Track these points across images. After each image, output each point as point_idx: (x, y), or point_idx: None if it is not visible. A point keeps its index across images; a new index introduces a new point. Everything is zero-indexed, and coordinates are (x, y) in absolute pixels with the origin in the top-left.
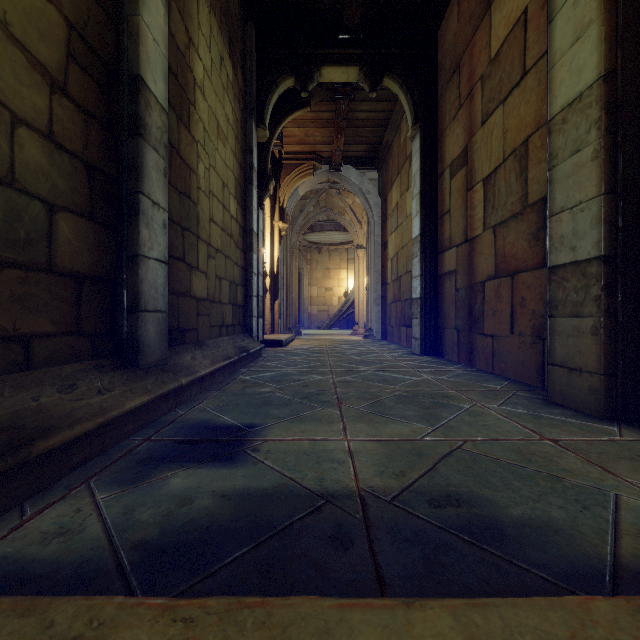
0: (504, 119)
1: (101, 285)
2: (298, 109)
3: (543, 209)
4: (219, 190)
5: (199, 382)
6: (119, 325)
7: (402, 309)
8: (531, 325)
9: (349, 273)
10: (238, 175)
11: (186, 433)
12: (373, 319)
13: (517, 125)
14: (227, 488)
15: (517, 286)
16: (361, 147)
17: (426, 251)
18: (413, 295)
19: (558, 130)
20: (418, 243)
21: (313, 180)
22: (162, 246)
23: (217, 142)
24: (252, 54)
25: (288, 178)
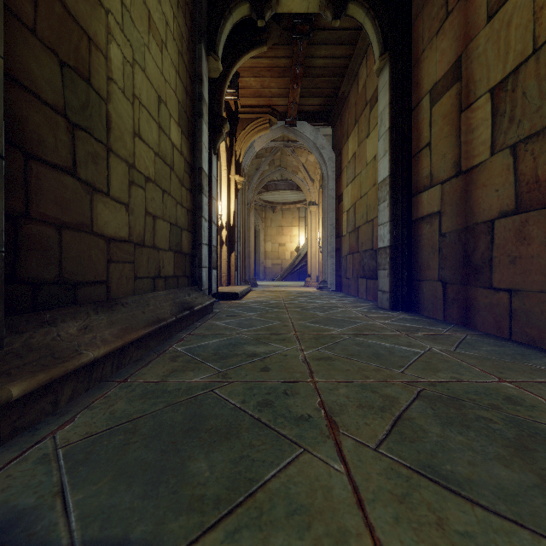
0: None
1: None
2: (254, 48)
3: None
4: (152, 103)
5: (84, 372)
6: None
7: (361, 260)
8: None
9: (300, 230)
10: (183, 100)
11: None
12: (327, 271)
13: None
14: None
15: None
16: (316, 100)
17: (397, 194)
18: (379, 244)
19: None
20: (387, 186)
21: (269, 136)
22: None
23: (148, 38)
24: None
25: (244, 132)
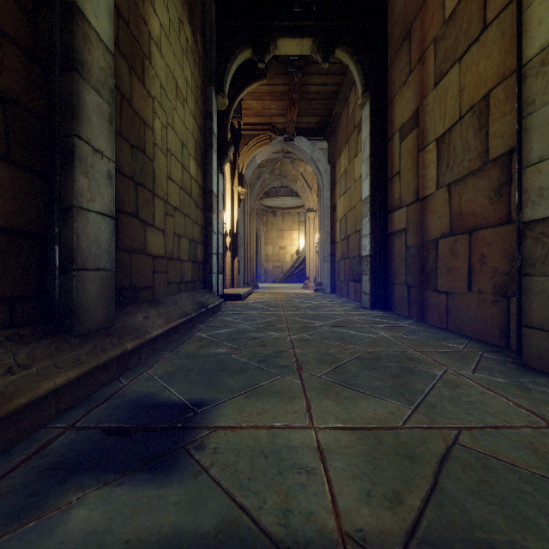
0: (460, 77)
1: (24, 240)
2: (255, 81)
3: (508, 163)
4: (178, 150)
5: (151, 343)
6: (50, 286)
7: (350, 265)
8: (493, 283)
9: (300, 234)
10: (198, 138)
11: (121, 416)
12: (323, 274)
13: (476, 81)
14: (148, 533)
15: (476, 243)
16: (312, 119)
17: (375, 211)
18: (363, 253)
19: (535, 74)
20: (368, 204)
21: (269, 149)
22: (106, 198)
23: (175, 102)
24: (212, 25)
25: (246, 147)
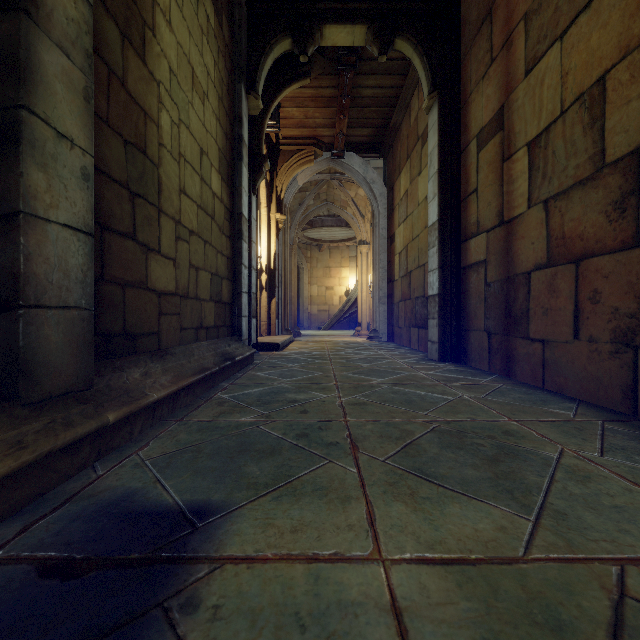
0: (563, 59)
1: None
2: (296, 80)
3: (634, 166)
4: (195, 157)
5: (149, 411)
6: None
7: (413, 308)
8: (611, 328)
9: (350, 271)
10: (223, 146)
11: (75, 535)
12: (378, 319)
13: (585, 61)
14: None
15: (585, 275)
16: (366, 131)
17: (446, 240)
18: (429, 291)
19: None
20: (436, 231)
21: (313, 168)
22: (80, 207)
23: (192, 95)
24: (241, 7)
25: (286, 165)
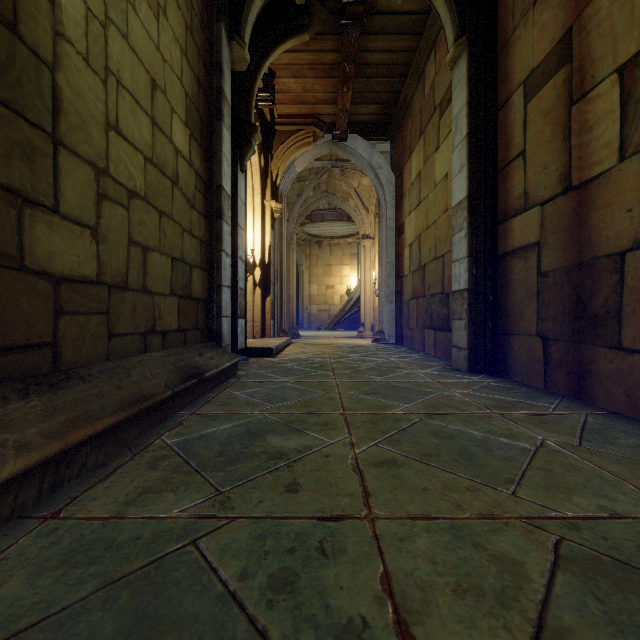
0: None
1: None
2: (292, 36)
3: None
4: (140, 86)
5: None
6: None
7: (427, 307)
8: None
9: (352, 269)
10: (194, 93)
11: None
12: (385, 319)
13: None
14: None
15: None
16: (372, 108)
17: (477, 221)
18: (454, 286)
19: None
20: (464, 210)
21: (313, 153)
22: None
23: None
24: None
25: (282, 148)
